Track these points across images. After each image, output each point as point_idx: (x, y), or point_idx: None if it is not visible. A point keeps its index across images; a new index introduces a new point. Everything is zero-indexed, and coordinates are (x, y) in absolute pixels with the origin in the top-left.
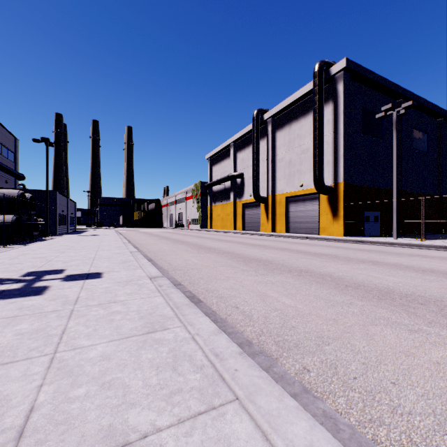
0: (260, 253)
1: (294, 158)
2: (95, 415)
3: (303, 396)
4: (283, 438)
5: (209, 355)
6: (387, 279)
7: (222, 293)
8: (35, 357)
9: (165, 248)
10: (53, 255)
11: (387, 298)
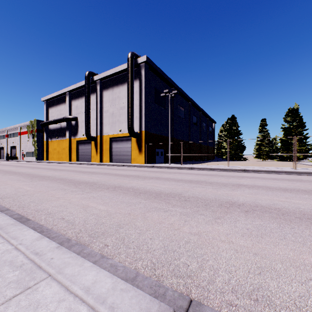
0: (89, 178)
1: (115, 111)
2: None
3: (100, 260)
4: (78, 285)
5: (30, 255)
6: (161, 187)
7: (51, 210)
8: None
9: None
10: None
11: (159, 197)
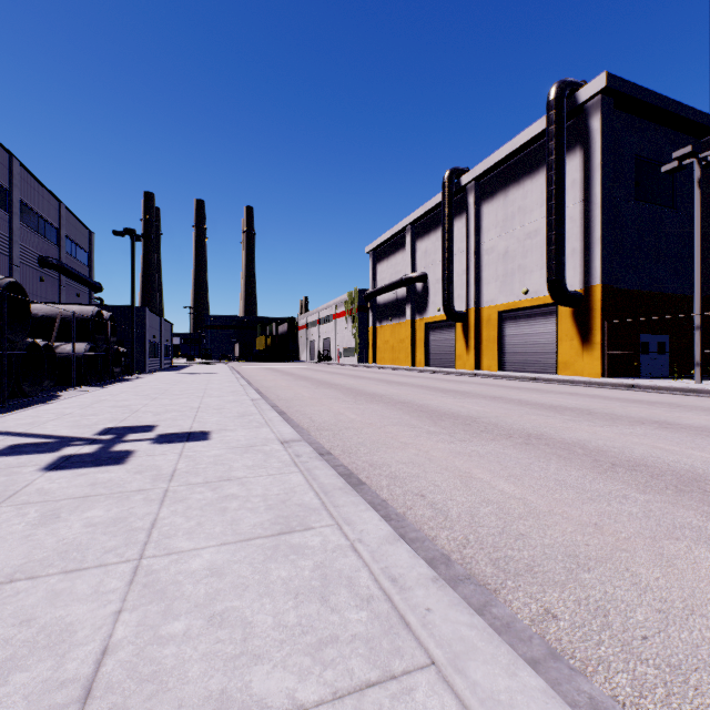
0: (457, 405)
1: (513, 246)
2: (199, 671)
3: (549, 665)
4: None
5: (380, 578)
6: (691, 455)
7: (396, 470)
8: (111, 563)
9: (303, 394)
10: (140, 403)
11: (694, 490)
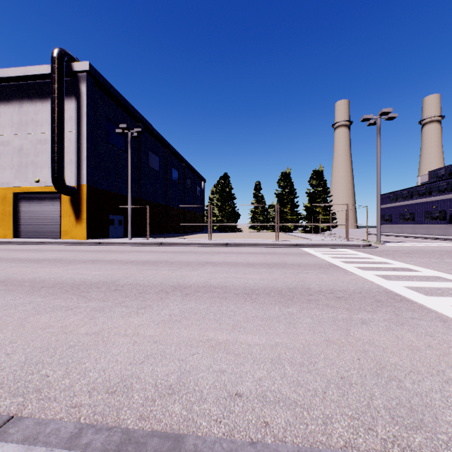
0: None
1: (27, 146)
2: None
3: None
4: None
5: None
6: (91, 274)
7: None
8: None
9: None
10: None
11: (74, 289)
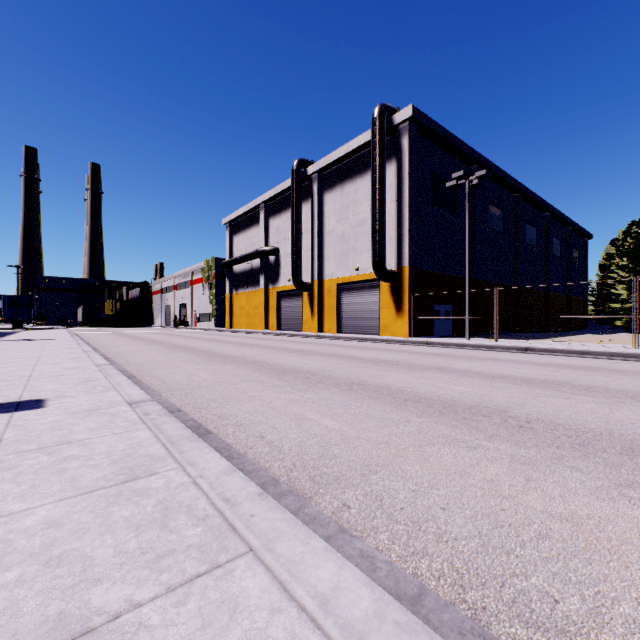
0: (301, 362)
1: (348, 231)
2: (35, 605)
3: (338, 537)
4: (304, 585)
5: (216, 501)
6: (453, 389)
7: (242, 419)
8: None
9: (156, 358)
10: None
11: (450, 412)
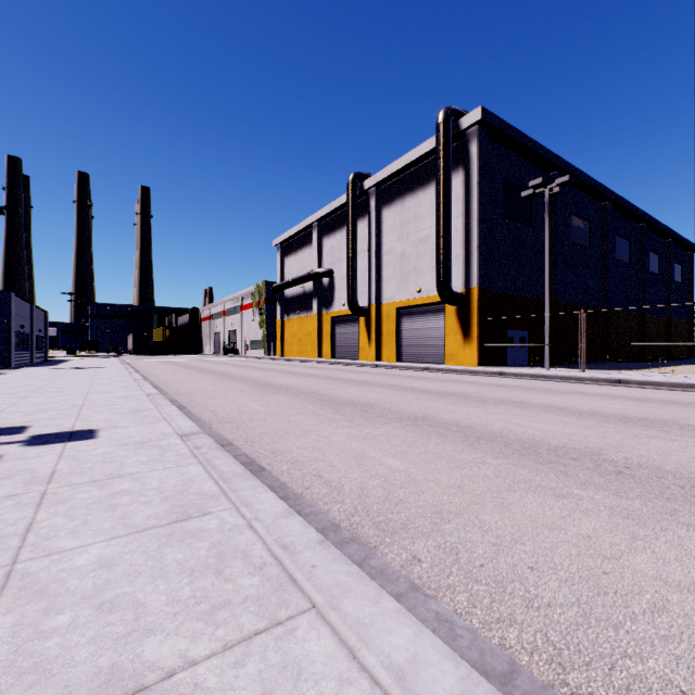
0: (358, 394)
1: (409, 249)
2: (87, 654)
3: (410, 596)
4: (377, 654)
5: (273, 548)
6: (534, 427)
7: (297, 456)
8: None
9: (206, 387)
10: (5, 402)
11: (532, 453)
